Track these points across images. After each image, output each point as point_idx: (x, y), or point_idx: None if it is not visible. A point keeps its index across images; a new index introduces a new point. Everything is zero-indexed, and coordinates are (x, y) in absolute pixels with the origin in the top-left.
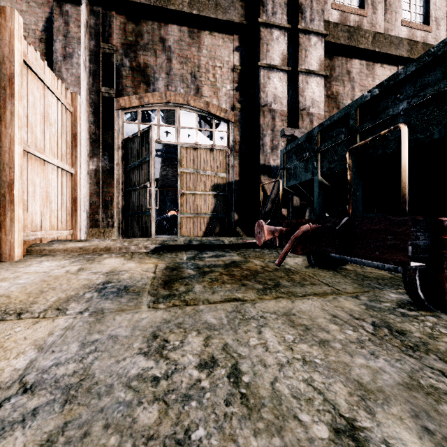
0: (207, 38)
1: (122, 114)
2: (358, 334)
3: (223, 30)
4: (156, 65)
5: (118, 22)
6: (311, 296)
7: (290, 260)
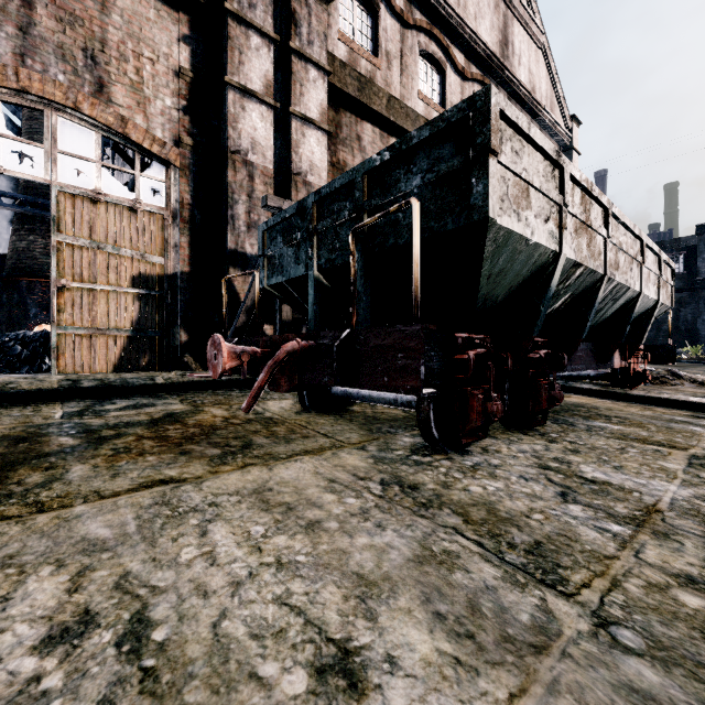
0: None
1: None
2: (363, 500)
3: None
4: None
5: None
6: (300, 456)
7: (273, 405)
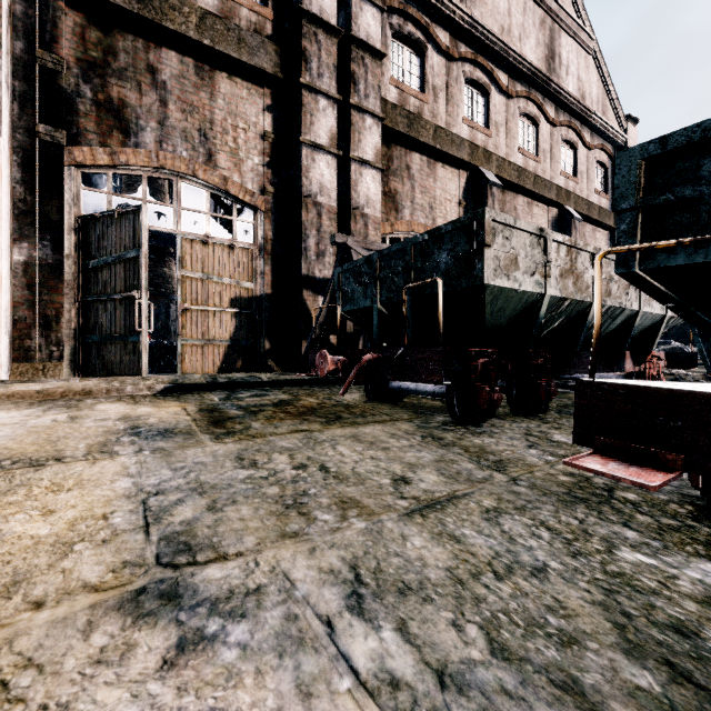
0: (224, 82)
1: (78, 174)
2: (410, 442)
3: (249, 77)
4: (140, 106)
5: (70, 21)
6: (372, 423)
7: (347, 397)
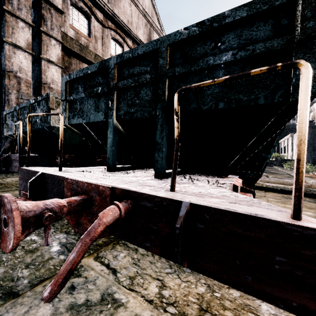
0: None
1: None
2: None
3: None
4: None
5: None
6: None
7: (9, 179)
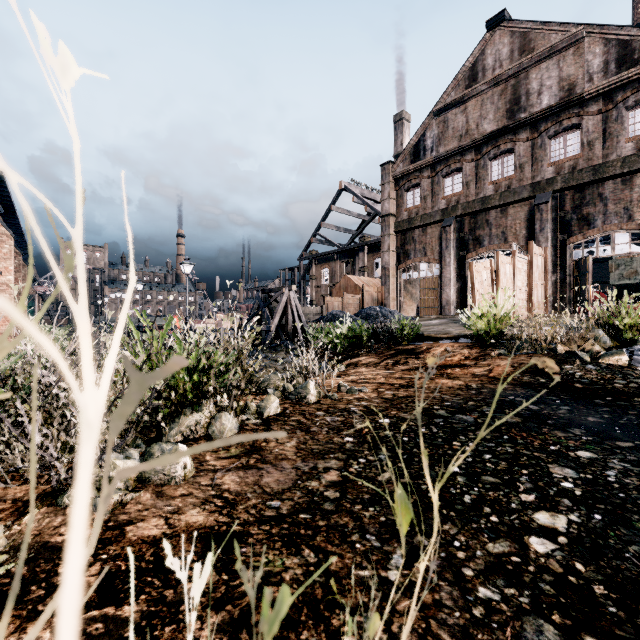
0: (638, 179)
1: (571, 246)
2: None
3: None
4: (595, 212)
5: (568, 196)
6: None
7: None
